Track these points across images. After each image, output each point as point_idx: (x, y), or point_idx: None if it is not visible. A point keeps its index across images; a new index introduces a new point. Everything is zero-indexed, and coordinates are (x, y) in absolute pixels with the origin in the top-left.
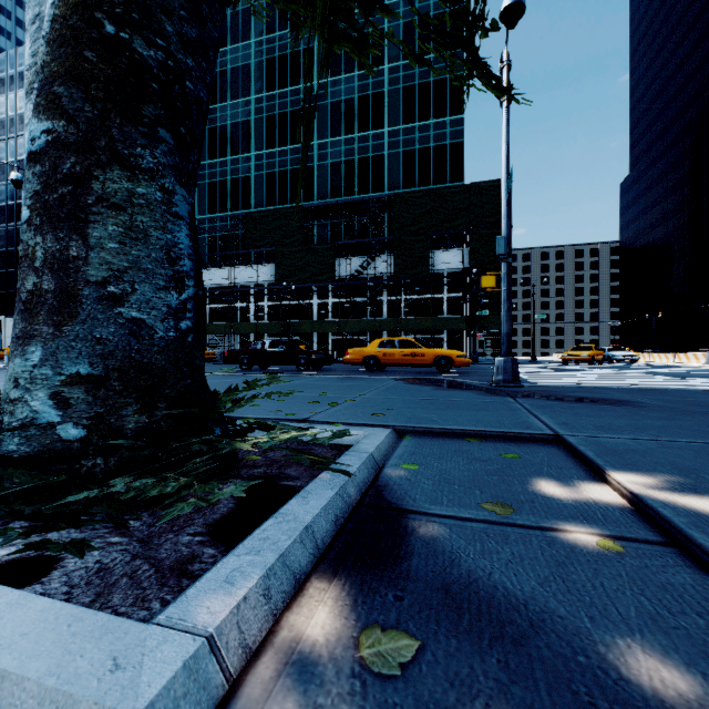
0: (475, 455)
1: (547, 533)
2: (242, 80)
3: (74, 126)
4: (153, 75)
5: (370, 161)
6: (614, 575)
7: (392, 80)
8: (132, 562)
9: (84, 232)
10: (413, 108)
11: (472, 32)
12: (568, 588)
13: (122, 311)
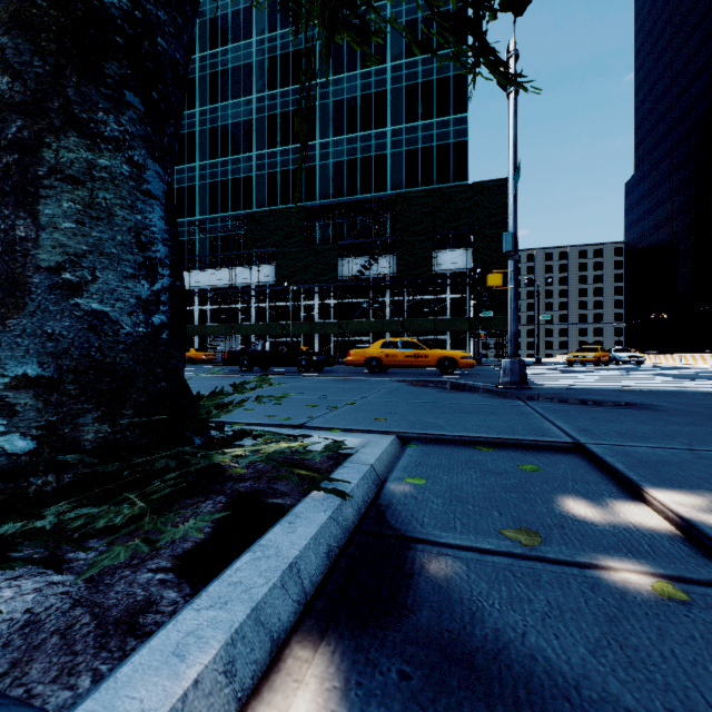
0: (489, 467)
1: (587, 572)
2: (243, 79)
3: (21, 84)
4: (117, 27)
5: (372, 160)
6: (685, 637)
7: (395, 78)
8: (70, 611)
9: (34, 208)
10: (416, 106)
11: (479, 17)
12: (630, 660)
13: (79, 302)
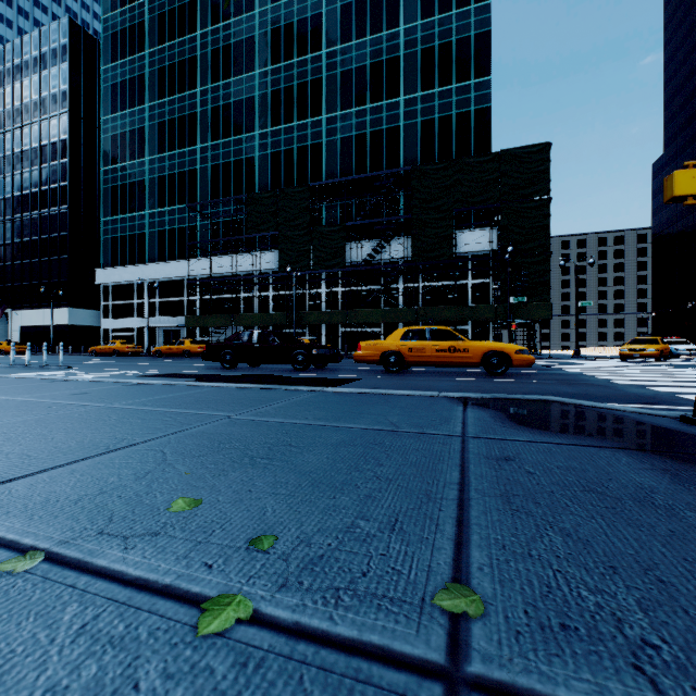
0: None
1: None
2: (245, 54)
3: None
4: None
5: (384, 134)
6: None
7: (409, 42)
8: None
9: None
10: (432, 72)
11: None
12: None
13: None
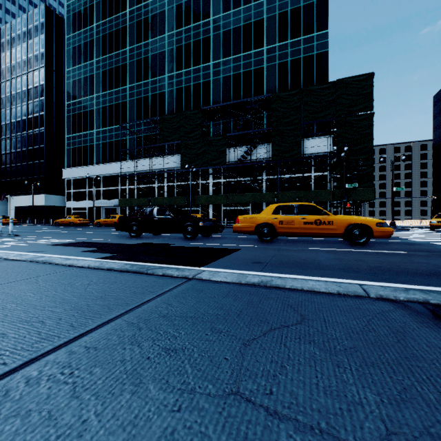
0: None
1: None
2: (158, 23)
3: None
4: None
5: (252, 73)
6: None
7: (270, 9)
8: None
9: None
10: (286, 28)
11: None
12: None
13: None
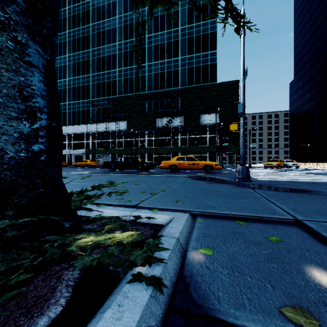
0: (249, 238)
1: None
2: (112, 35)
3: None
4: None
5: (172, 72)
6: None
7: (182, 34)
8: None
9: None
10: (192, 47)
11: None
12: None
13: None
